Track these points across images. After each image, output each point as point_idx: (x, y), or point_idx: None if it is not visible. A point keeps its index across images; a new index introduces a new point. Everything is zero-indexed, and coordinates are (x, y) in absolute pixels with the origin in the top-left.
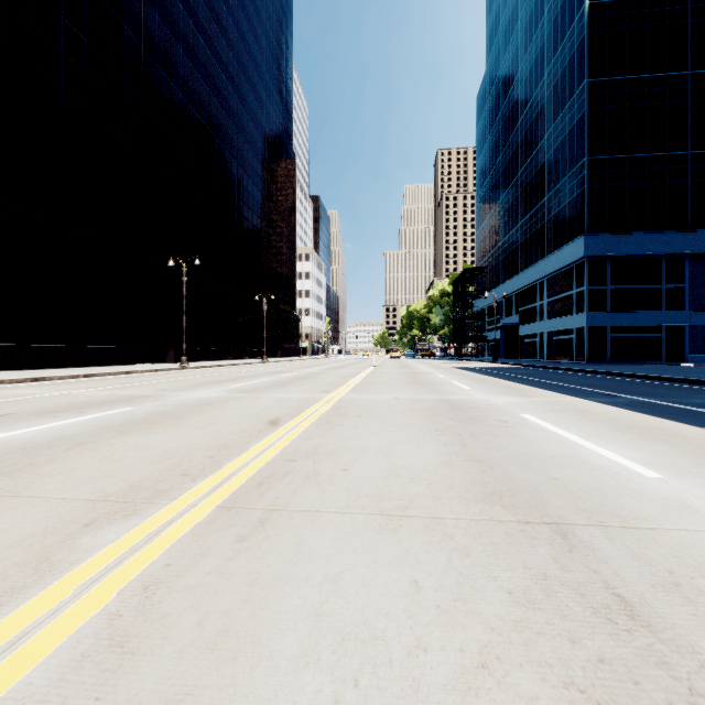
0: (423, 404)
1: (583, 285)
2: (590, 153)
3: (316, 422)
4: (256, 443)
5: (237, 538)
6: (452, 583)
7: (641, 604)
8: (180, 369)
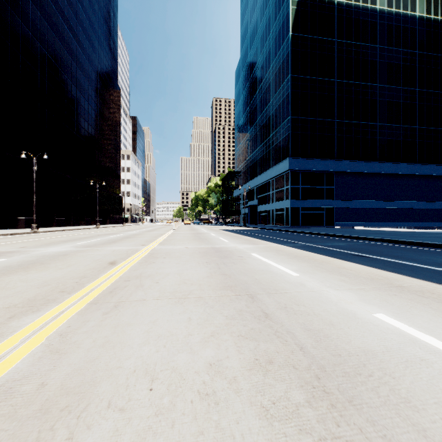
0: (201, 250)
1: (288, 185)
2: (292, 114)
3: (139, 262)
4: (103, 274)
5: (103, 313)
6: (204, 316)
7: (271, 314)
8: (31, 233)
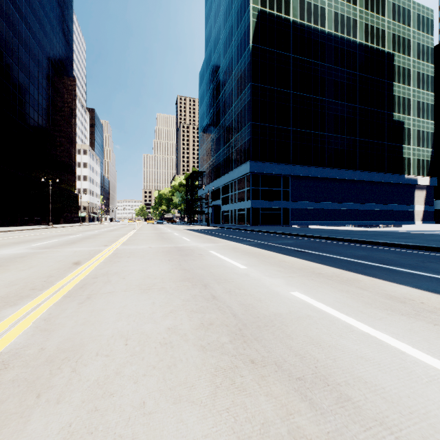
0: (164, 249)
1: (249, 186)
2: (253, 120)
3: (104, 261)
4: (70, 273)
5: (79, 303)
6: (166, 301)
7: (218, 296)
8: None
